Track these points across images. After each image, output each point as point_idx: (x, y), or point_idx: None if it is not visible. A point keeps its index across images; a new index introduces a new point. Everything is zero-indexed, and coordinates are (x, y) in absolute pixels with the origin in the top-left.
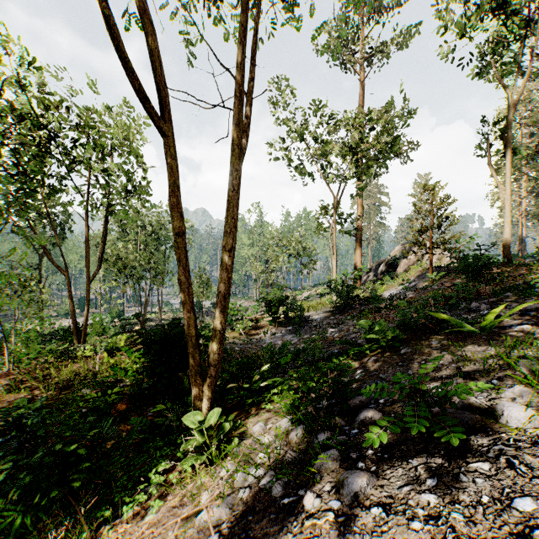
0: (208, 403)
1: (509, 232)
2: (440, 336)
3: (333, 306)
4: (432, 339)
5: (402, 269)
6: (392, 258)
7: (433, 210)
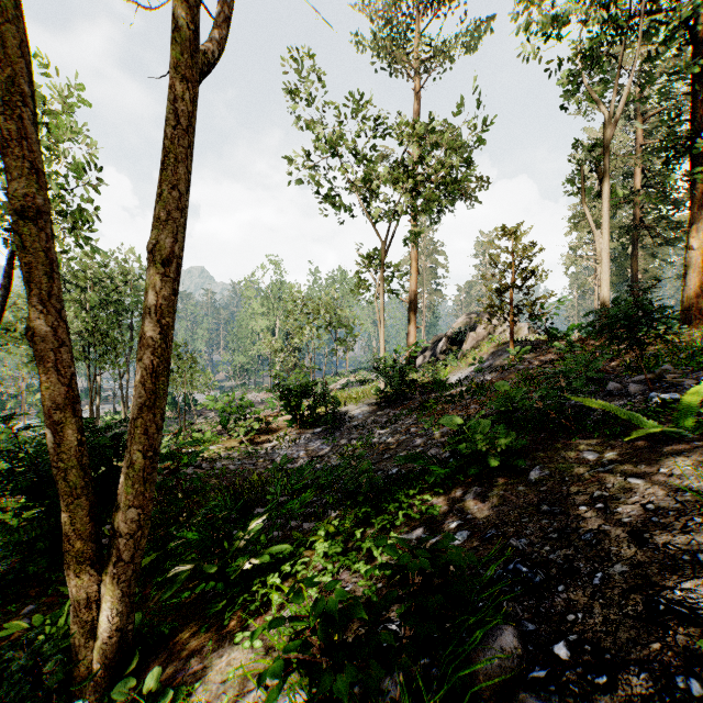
0: (110, 628)
1: (608, 294)
2: (591, 442)
3: (380, 396)
4: (580, 449)
5: (469, 345)
6: (456, 332)
7: (514, 263)
